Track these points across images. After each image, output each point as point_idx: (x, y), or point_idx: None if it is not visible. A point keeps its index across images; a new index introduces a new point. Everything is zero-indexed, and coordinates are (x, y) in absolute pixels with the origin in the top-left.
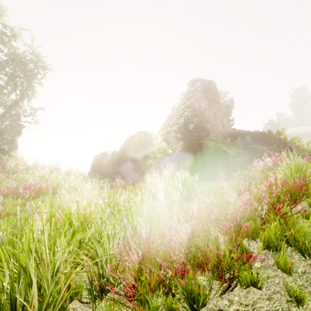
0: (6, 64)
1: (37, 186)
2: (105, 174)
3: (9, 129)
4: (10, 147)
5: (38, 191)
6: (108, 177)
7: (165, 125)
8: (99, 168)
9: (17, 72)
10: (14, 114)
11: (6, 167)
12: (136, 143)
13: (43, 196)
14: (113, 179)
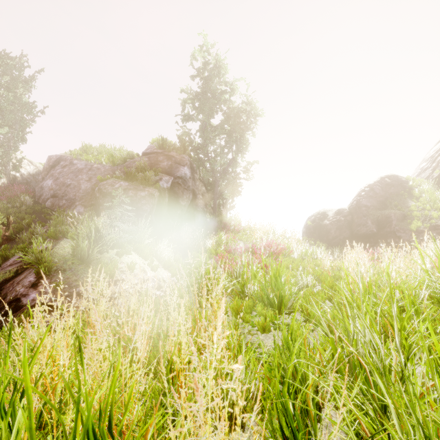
0: (226, 122)
1: (274, 247)
2: (328, 242)
3: (230, 187)
4: (227, 207)
5: (279, 251)
6: (334, 245)
7: (436, 159)
8: (317, 233)
9: (236, 127)
10: (230, 173)
11: (231, 226)
12: (379, 195)
13: (283, 257)
14: (343, 248)
